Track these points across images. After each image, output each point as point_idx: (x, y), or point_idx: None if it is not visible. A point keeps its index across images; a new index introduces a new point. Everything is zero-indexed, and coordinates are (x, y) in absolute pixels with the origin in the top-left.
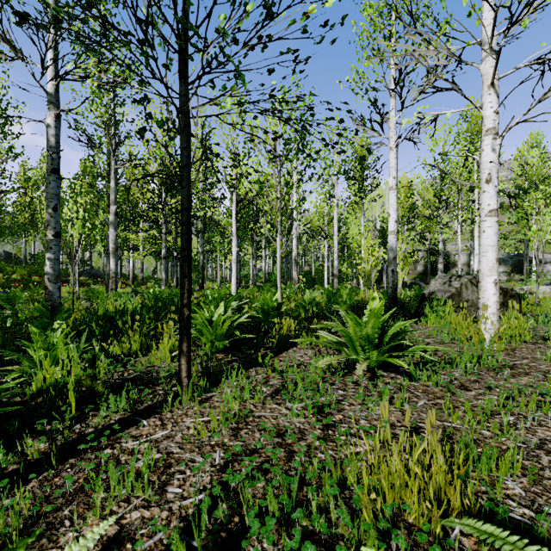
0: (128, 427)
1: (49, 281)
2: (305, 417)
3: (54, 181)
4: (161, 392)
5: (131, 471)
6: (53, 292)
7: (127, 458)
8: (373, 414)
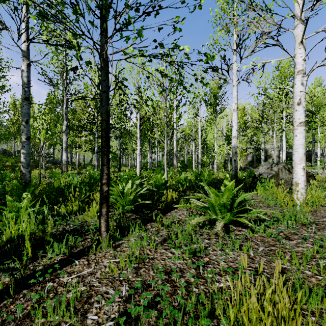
0: (65, 265)
1: (23, 167)
2: (183, 259)
3: (26, 105)
4: (89, 239)
5: (62, 303)
6: (26, 174)
7: (62, 290)
8: (229, 257)
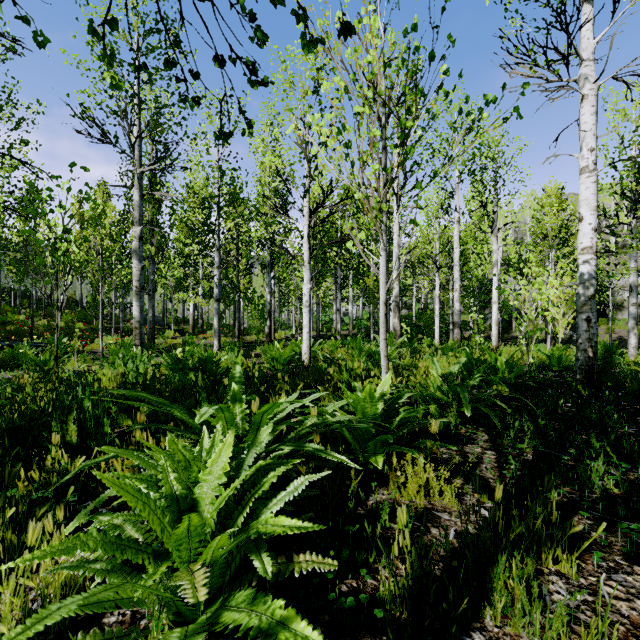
0: None
1: None
2: None
3: None
4: None
5: None
6: None
7: None
8: None
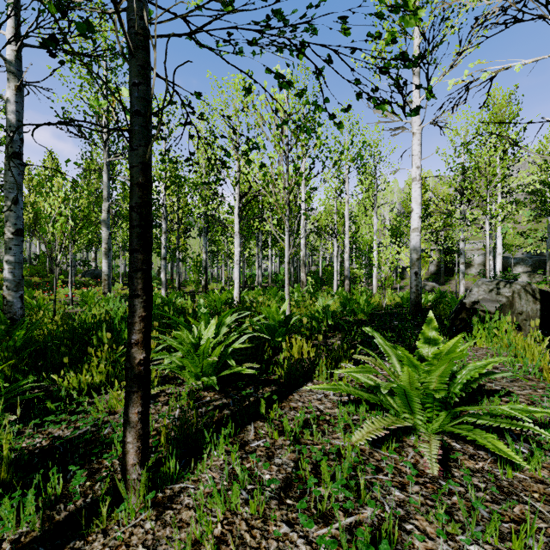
0: None
1: (7, 289)
2: None
3: (15, 167)
4: (106, 473)
5: None
6: (13, 302)
7: None
8: None
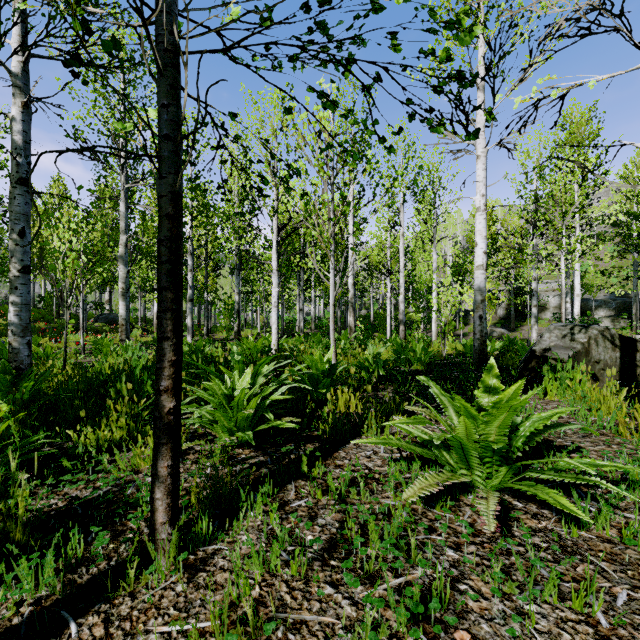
0: None
1: (13, 335)
2: (390, 633)
3: (21, 195)
4: (131, 535)
5: None
6: (19, 349)
7: None
8: (533, 632)
